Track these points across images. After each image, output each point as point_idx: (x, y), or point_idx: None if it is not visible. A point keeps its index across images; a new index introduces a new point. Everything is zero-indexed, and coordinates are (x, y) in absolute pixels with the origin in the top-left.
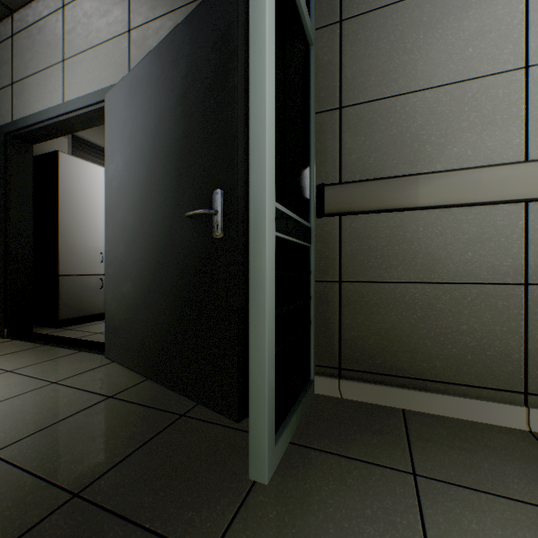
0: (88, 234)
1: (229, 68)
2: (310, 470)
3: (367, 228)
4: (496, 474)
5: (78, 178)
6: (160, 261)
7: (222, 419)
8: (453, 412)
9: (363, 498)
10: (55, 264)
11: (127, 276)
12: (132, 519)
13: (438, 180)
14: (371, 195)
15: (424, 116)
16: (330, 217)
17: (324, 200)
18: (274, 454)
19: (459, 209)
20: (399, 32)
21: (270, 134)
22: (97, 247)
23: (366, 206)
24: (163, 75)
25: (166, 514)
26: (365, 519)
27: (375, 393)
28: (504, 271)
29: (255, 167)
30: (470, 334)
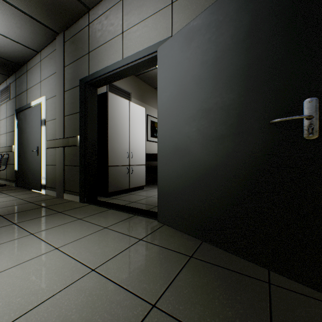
0: (121, 141)
1: None
2: None
3: None
4: None
5: (117, 107)
6: (223, 158)
7: (310, 292)
8: None
9: None
10: (106, 159)
11: (182, 168)
12: None
13: None
14: None
15: None
16: None
17: None
18: None
19: None
20: None
21: None
22: (125, 149)
23: None
24: (226, 19)
25: None
26: None
27: None
28: None
29: None
30: None
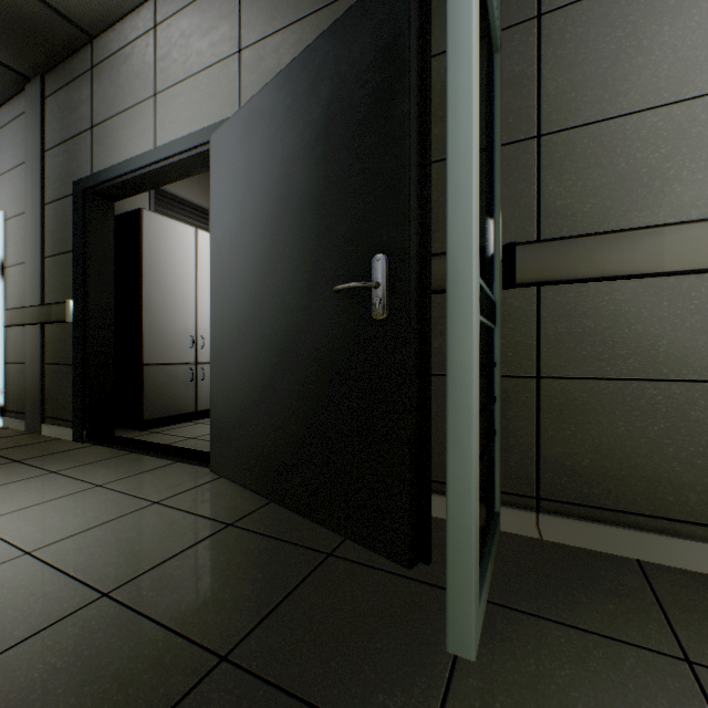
0: (176, 312)
1: (395, 90)
2: (529, 644)
3: (580, 302)
4: None
5: (165, 242)
6: (291, 348)
7: (383, 562)
8: None
9: (621, 692)
10: (138, 350)
11: (242, 368)
12: (305, 699)
13: (695, 233)
14: (588, 256)
15: (669, 142)
16: (523, 288)
17: (515, 265)
18: (478, 619)
19: None
20: (630, 24)
21: (476, 177)
22: (187, 329)
23: (580, 272)
24: (295, 105)
25: (347, 694)
26: None
27: (593, 535)
28: None
29: (456, 224)
30: None
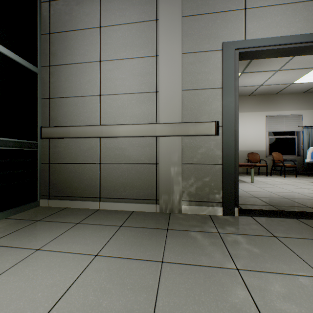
0: None
1: None
2: (3, 223)
3: (58, 143)
4: (66, 218)
5: None
6: None
7: None
8: (81, 206)
9: (11, 226)
10: None
11: None
12: None
13: (76, 129)
14: (57, 132)
15: (74, 106)
16: (46, 139)
17: (42, 132)
18: None
19: (84, 139)
20: (68, 75)
21: None
22: None
23: (56, 136)
24: None
25: None
26: (4, 229)
27: (59, 203)
28: (95, 159)
29: None
30: (87, 180)
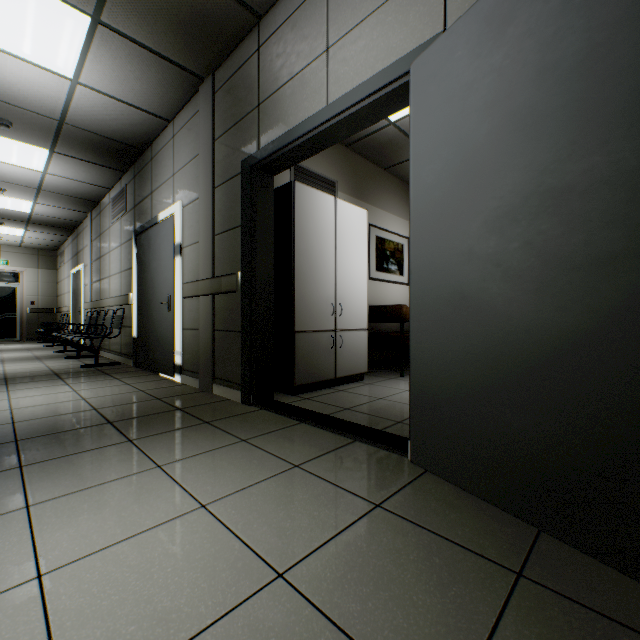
0: (319, 280)
1: None
2: None
3: None
4: None
5: (311, 212)
6: (613, 316)
7: None
8: None
9: None
10: (289, 318)
11: (477, 342)
12: None
13: None
14: None
15: None
16: None
17: None
18: None
19: None
20: None
21: None
22: (328, 296)
23: None
24: None
25: None
26: None
27: None
28: None
29: None
30: None
